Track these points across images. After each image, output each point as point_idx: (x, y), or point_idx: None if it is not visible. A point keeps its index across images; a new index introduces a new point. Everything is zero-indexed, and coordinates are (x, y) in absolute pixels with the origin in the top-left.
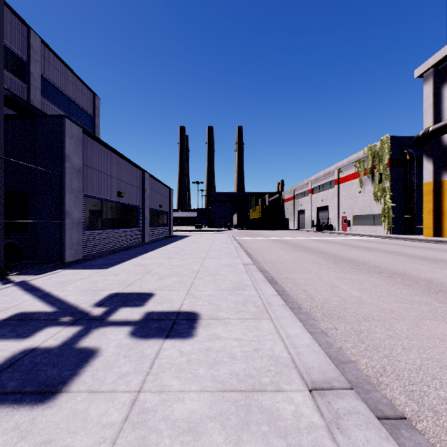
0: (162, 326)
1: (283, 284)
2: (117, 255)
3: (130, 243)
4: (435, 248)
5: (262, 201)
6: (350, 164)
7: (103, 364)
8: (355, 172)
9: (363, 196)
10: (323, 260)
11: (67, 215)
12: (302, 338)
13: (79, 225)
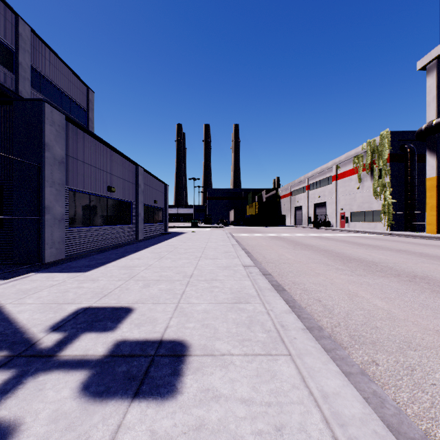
0: (132, 370)
1: (291, 291)
2: (104, 255)
3: (122, 240)
4: None
5: (258, 197)
6: (348, 160)
7: None
8: (353, 168)
9: (362, 192)
10: (329, 260)
11: (47, 210)
12: (348, 400)
13: (61, 222)
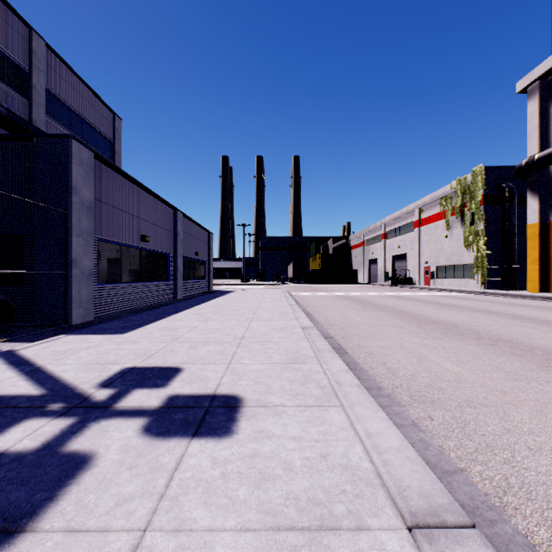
0: (189, 417)
1: (354, 354)
2: (139, 316)
3: (157, 300)
4: (544, 306)
5: (324, 248)
6: (434, 202)
7: (97, 481)
8: (440, 212)
9: (450, 242)
10: (403, 323)
11: (74, 264)
12: (389, 437)
13: (90, 278)
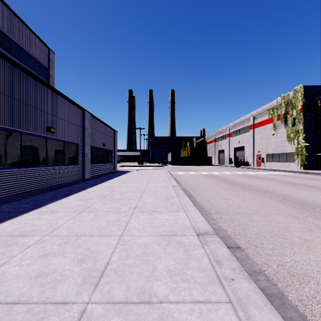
0: None
1: (316, 319)
2: (17, 204)
3: (65, 180)
4: None
5: (190, 143)
6: (264, 112)
7: None
8: (268, 118)
9: (276, 138)
10: (289, 208)
11: None
12: None
13: None
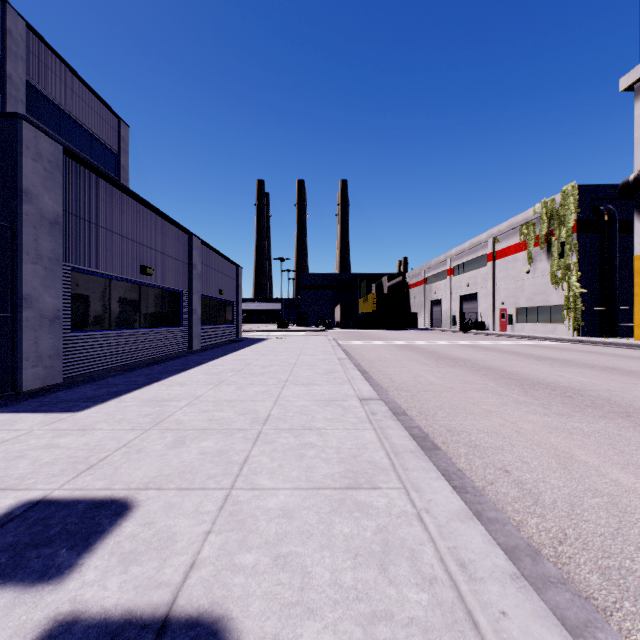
0: None
1: (448, 449)
2: (126, 378)
3: (165, 352)
4: None
5: (377, 287)
6: (512, 230)
7: None
8: (520, 242)
9: (533, 278)
10: (498, 386)
11: (26, 303)
12: None
13: (55, 323)
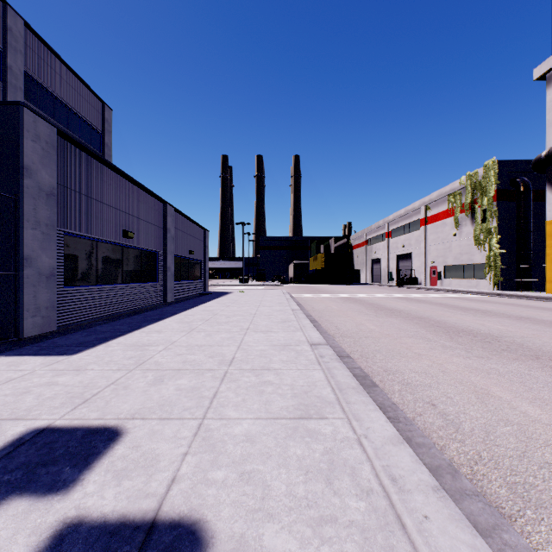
0: None
1: (384, 386)
2: (111, 326)
3: (144, 304)
4: None
5: (325, 247)
6: (441, 198)
7: None
8: (448, 209)
9: (459, 240)
10: (428, 333)
11: (27, 262)
12: None
13: (51, 279)
